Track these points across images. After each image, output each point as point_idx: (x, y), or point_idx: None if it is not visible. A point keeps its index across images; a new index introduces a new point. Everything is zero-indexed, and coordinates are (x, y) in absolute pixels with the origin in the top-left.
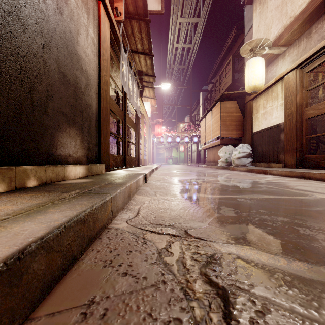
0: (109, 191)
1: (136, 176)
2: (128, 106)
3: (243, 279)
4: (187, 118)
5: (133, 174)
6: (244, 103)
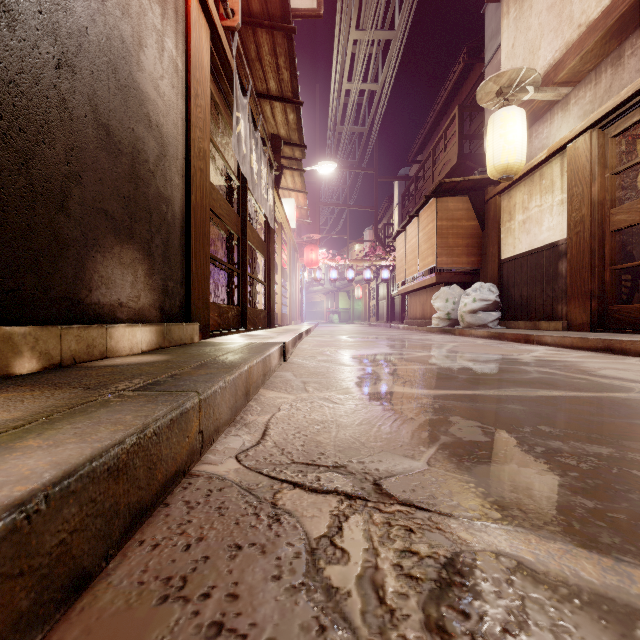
0: (196, 385)
1: (264, 348)
2: (251, 207)
3: None
4: (368, 232)
5: (259, 344)
6: (483, 202)
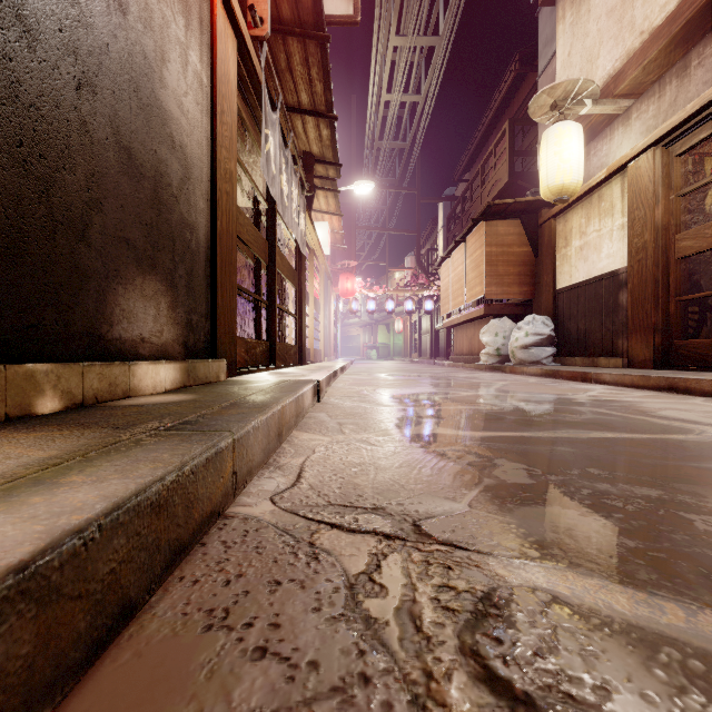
0: (229, 425)
1: (296, 387)
2: (280, 232)
3: (578, 669)
4: (409, 258)
5: (291, 382)
6: (536, 225)
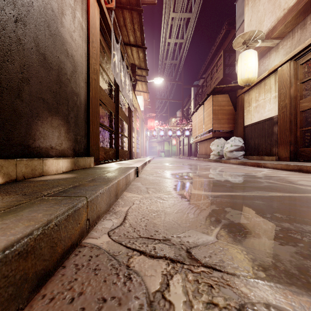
0: (86, 193)
1: (126, 170)
2: (121, 100)
3: None
4: (178, 112)
5: (124, 168)
6: (235, 97)
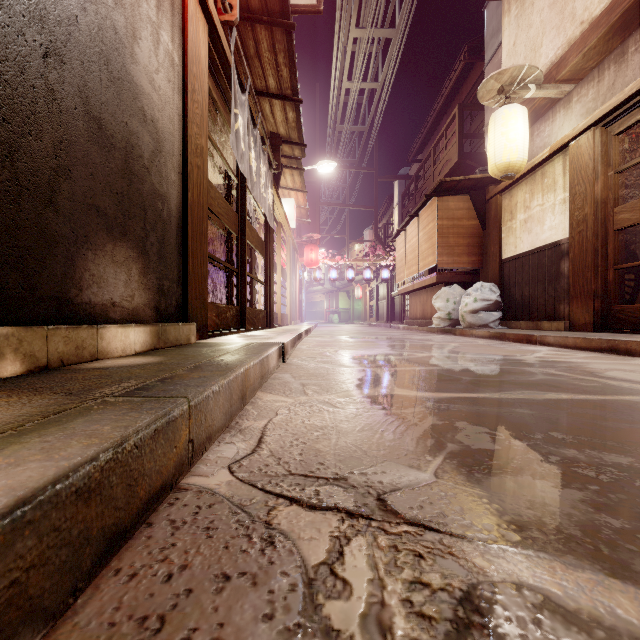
0: (187, 390)
1: (262, 349)
2: (250, 206)
3: None
4: (368, 231)
5: (257, 345)
6: (484, 201)
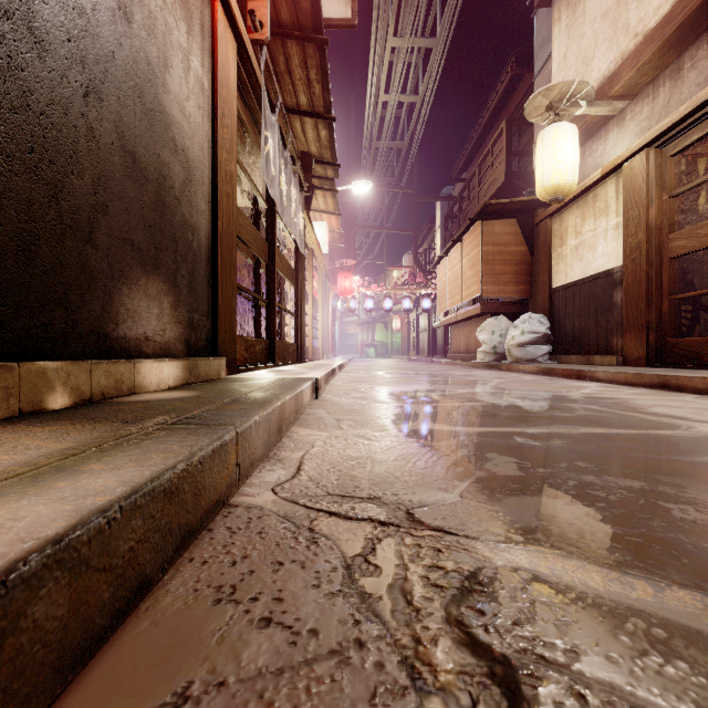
0: (233, 420)
1: (295, 384)
2: (279, 231)
3: (551, 635)
4: (407, 257)
5: (290, 380)
6: (532, 225)
